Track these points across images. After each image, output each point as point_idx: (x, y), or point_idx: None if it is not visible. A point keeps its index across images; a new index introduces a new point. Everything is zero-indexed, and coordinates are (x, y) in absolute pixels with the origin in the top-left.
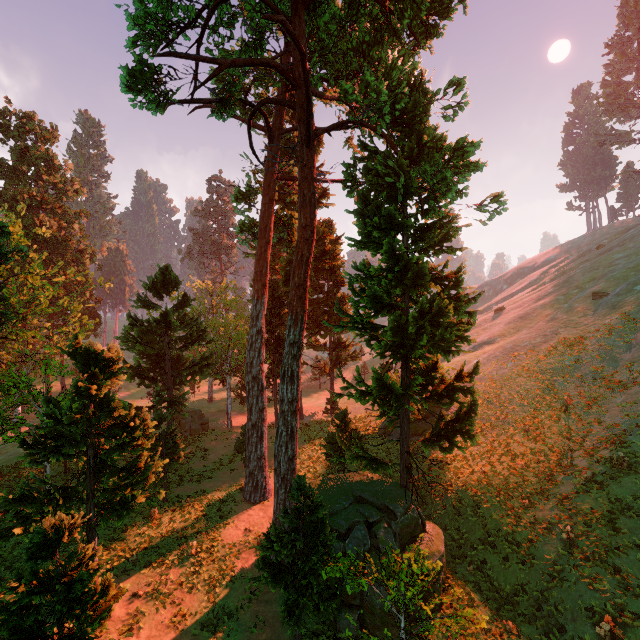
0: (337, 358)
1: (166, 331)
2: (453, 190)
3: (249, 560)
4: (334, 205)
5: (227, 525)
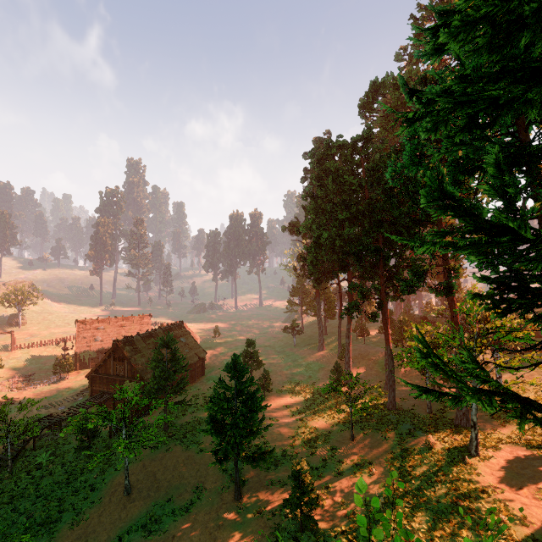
0: None
1: None
2: None
3: None
4: None
5: None
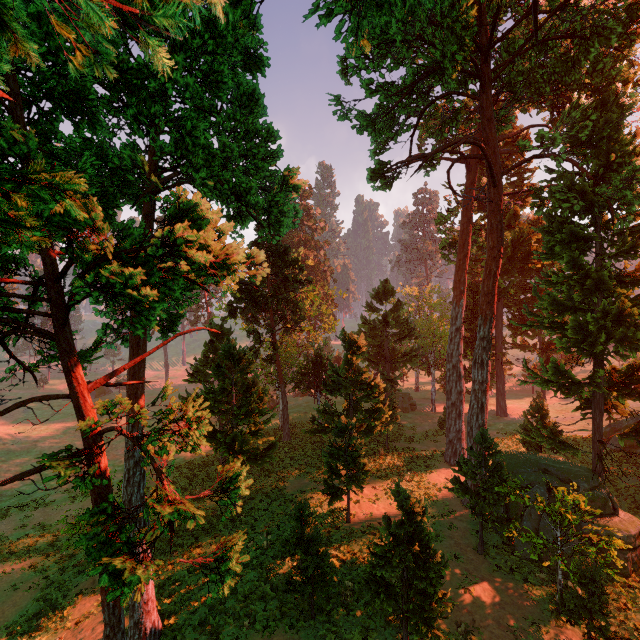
0: (547, 359)
1: (385, 328)
2: (636, 204)
3: (447, 495)
4: None
5: (431, 472)
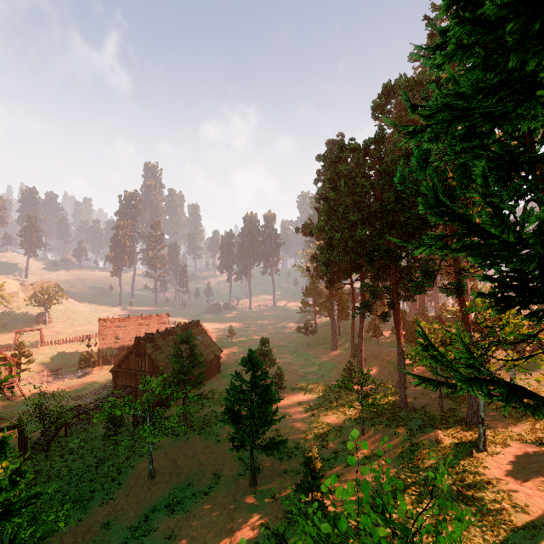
0: None
1: None
2: None
3: None
4: None
5: None
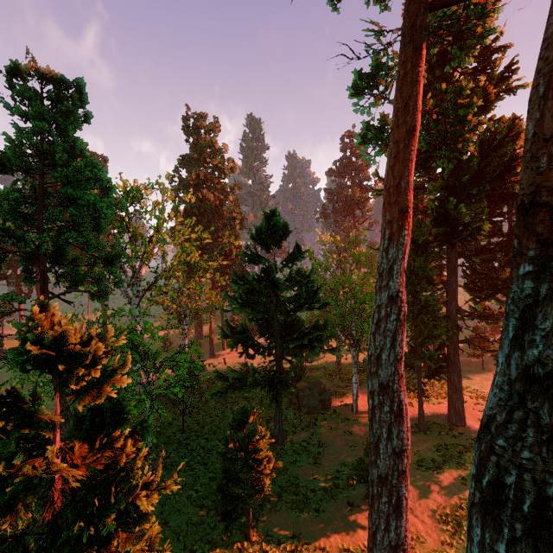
0: None
1: (273, 290)
2: None
3: None
4: (527, 86)
5: None
